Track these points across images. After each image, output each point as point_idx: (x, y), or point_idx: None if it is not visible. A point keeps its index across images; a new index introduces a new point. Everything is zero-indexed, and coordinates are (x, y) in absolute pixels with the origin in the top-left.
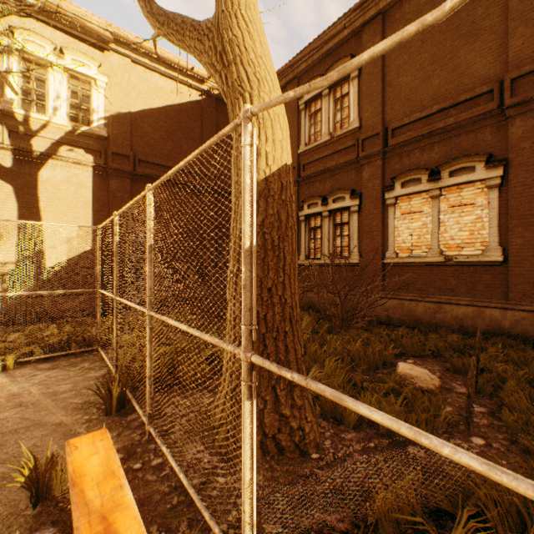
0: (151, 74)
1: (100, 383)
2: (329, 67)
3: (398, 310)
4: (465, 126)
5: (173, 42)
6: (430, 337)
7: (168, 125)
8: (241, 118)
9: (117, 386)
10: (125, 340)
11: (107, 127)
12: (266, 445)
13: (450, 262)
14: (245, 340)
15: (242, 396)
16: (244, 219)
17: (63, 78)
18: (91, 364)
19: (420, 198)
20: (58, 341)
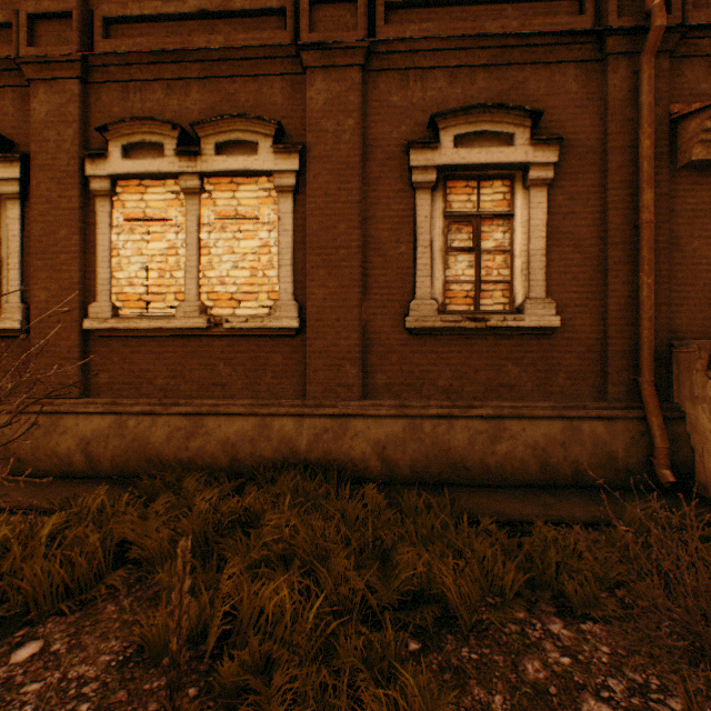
0: None
1: None
2: None
3: (114, 441)
4: (244, 61)
5: None
6: (155, 510)
7: None
8: None
9: None
10: None
11: None
12: None
13: (220, 329)
14: None
15: None
16: None
17: None
18: None
19: (165, 189)
20: None
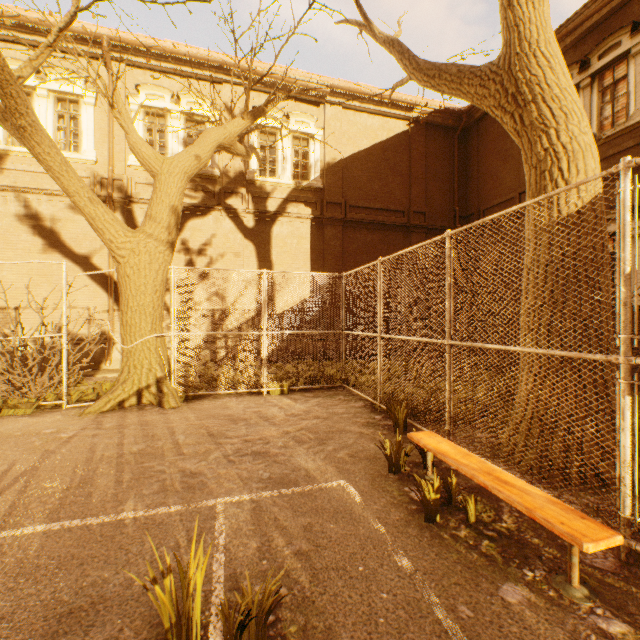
0: (359, 116)
1: (366, 411)
2: (593, 48)
3: None
4: None
5: (443, 92)
6: None
7: (375, 165)
8: (620, 169)
9: (403, 409)
10: (362, 380)
11: (321, 178)
12: (584, 474)
13: None
14: (625, 347)
15: (620, 393)
16: (623, 249)
17: (288, 140)
18: (344, 397)
19: None
20: (315, 375)
